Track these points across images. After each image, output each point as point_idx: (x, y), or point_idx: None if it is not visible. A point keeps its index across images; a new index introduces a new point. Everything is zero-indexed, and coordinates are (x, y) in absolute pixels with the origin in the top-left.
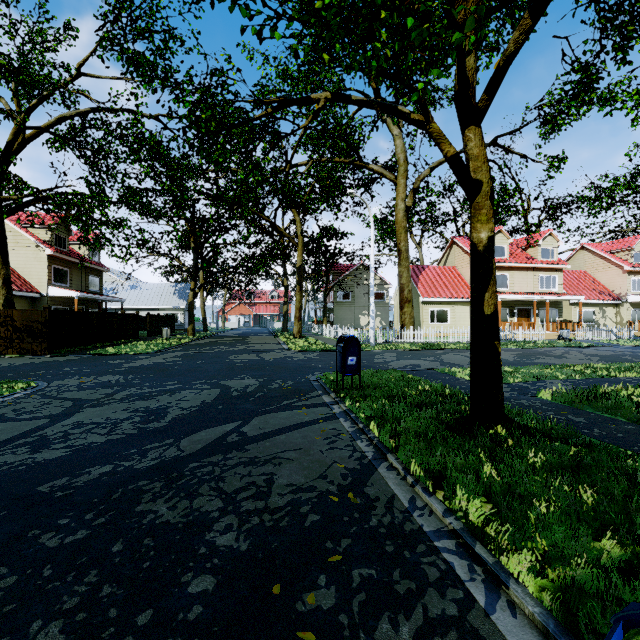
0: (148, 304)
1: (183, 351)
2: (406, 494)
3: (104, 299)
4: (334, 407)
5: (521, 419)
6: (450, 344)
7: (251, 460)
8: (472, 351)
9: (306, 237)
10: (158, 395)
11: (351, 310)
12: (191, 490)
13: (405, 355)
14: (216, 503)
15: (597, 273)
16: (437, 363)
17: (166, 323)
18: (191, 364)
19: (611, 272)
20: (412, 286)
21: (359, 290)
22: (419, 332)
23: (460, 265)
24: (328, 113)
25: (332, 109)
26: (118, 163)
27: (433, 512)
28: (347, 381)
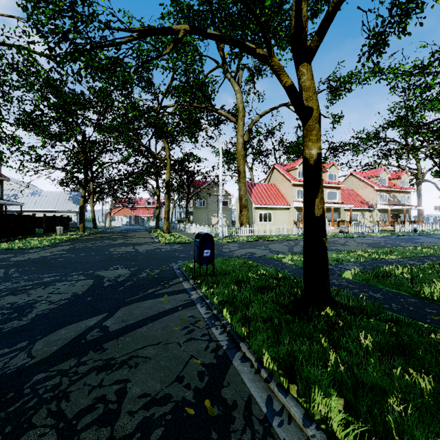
0: (46, 207)
1: (71, 245)
2: (262, 393)
3: (3, 203)
4: (192, 293)
5: (340, 298)
6: (273, 236)
7: (106, 363)
8: (305, 246)
9: (173, 160)
10: (31, 289)
11: (205, 213)
12: (22, 420)
13: (244, 245)
14: (48, 439)
15: (359, 190)
16: (267, 251)
17: (61, 222)
18: (74, 256)
19: (367, 190)
20: (247, 197)
21: (211, 199)
22: (253, 228)
23: (278, 183)
24: (189, 69)
25: (192, 66)
26: (13, 90)
27: (292, 417)
28: (203, 268)
